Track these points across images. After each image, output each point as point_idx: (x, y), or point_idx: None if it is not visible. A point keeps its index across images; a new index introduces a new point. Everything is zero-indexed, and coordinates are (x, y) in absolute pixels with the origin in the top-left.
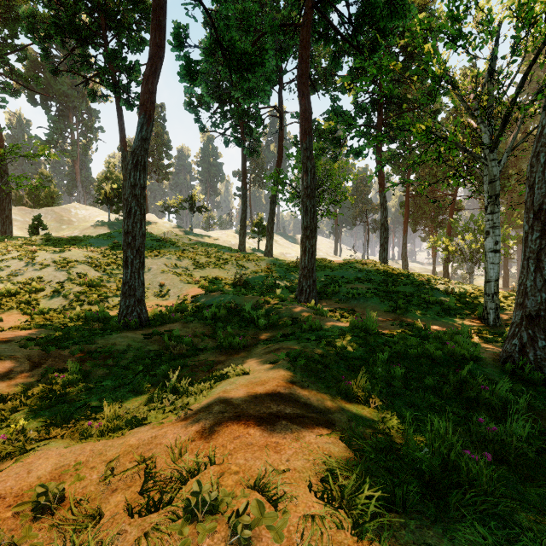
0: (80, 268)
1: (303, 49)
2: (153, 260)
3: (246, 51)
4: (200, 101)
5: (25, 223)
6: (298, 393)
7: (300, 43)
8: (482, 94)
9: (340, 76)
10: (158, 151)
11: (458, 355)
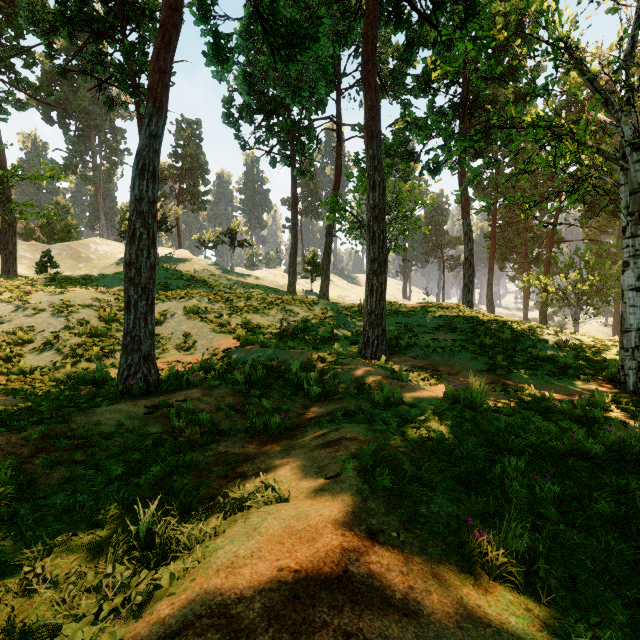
0: (83, 313)
1: (369, 26)
2: (177, 303)
3: (293, 19)
4: (242, 112)
5: (35, 260)
6: (386, 571)
7: (365, 20)
8: (621, 69)
9: (413, 75)
10: (193, 175)
11: (632, 452)
